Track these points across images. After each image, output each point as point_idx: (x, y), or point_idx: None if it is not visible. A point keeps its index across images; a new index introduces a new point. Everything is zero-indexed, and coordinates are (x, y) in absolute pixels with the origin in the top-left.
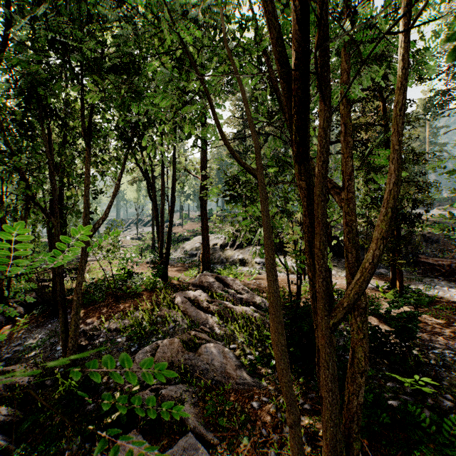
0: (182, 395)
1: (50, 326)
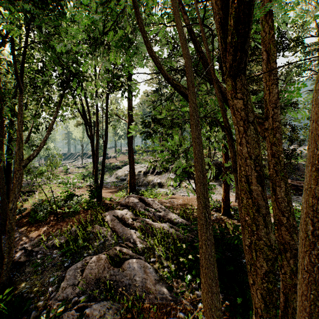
0: (105, 313)
1: None
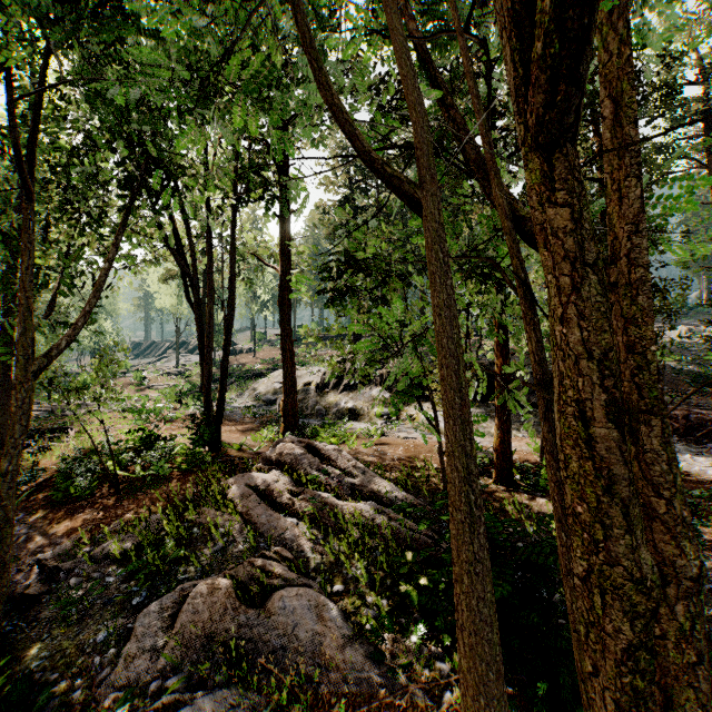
0: None
1: None
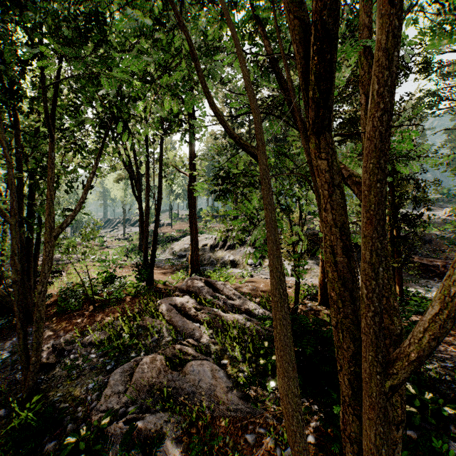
0: (162, 427)
1: (15, 340)
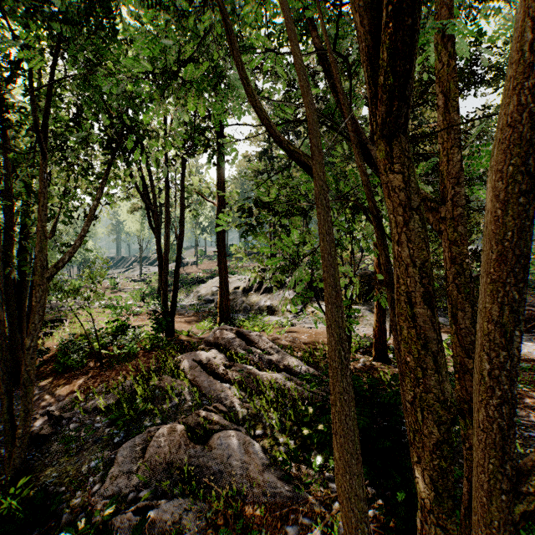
0: (182, 517)
1: None
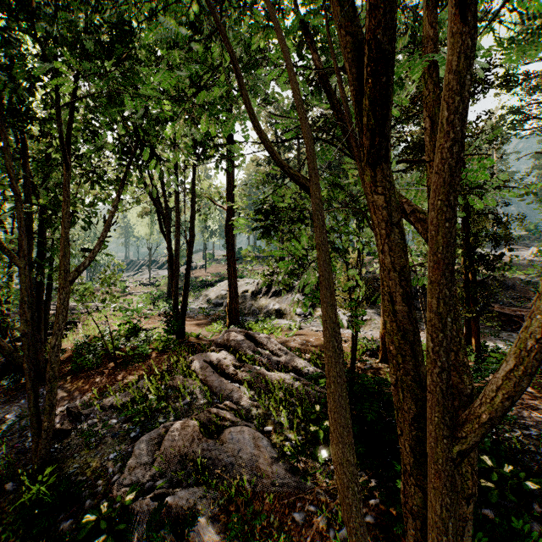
0: (196, 503)
1: (23, 402)
